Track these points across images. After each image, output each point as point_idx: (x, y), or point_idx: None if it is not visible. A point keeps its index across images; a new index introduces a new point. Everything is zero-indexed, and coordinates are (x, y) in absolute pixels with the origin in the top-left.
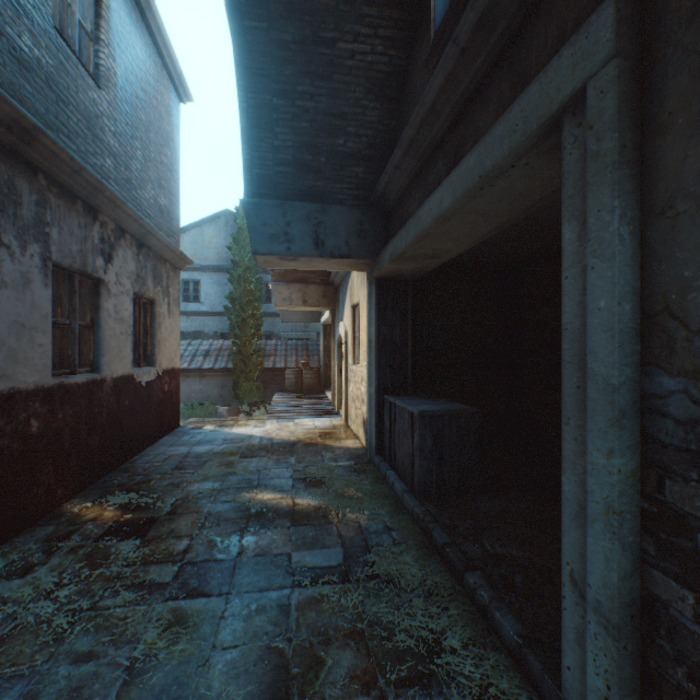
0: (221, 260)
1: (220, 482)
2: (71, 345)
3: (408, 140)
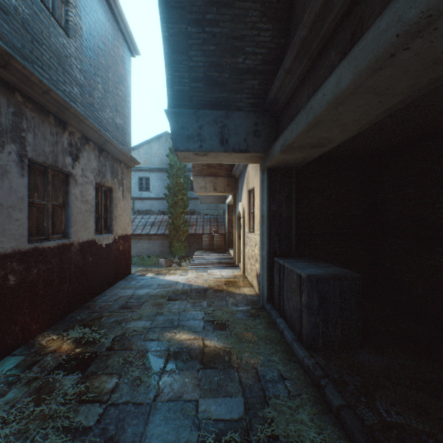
0: (162, 164)
1: (150, 321)
2: (46, 219)
3: (300, 41)
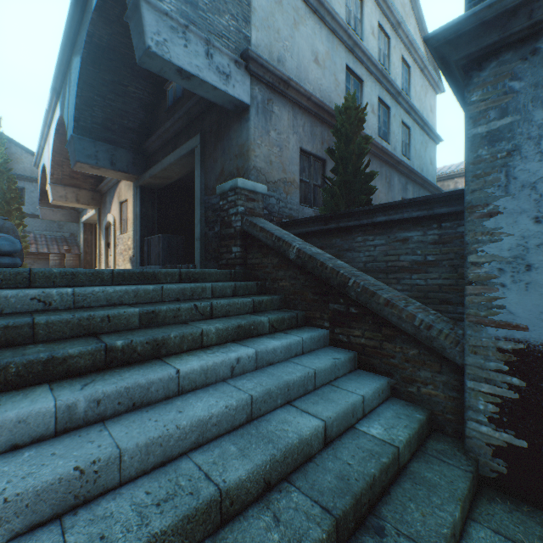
0: None
1: None
2: None
3: (159, 135)
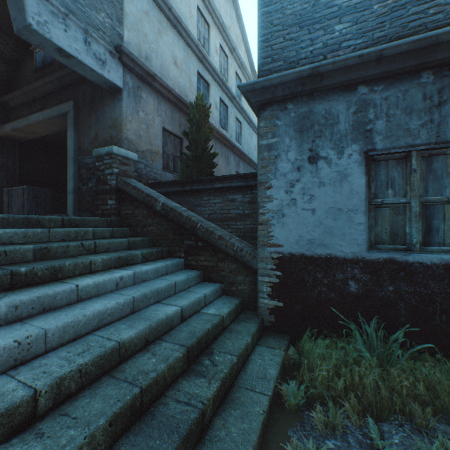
0: None
1: None
2: None
3: (25, 92)
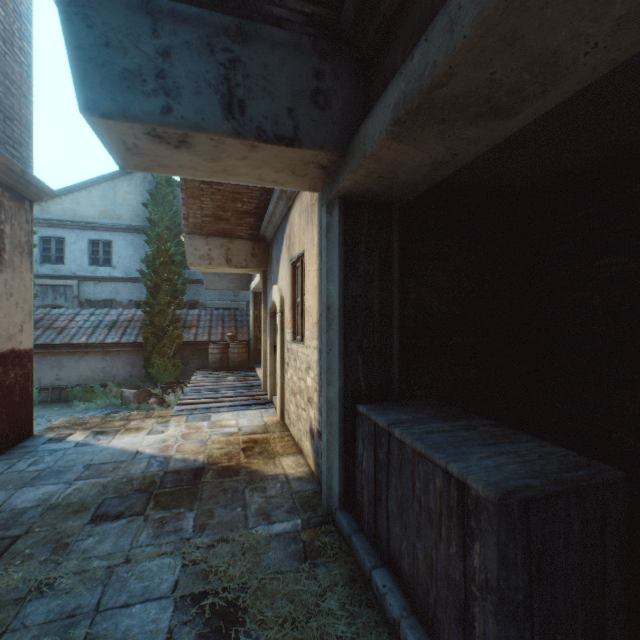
0: (137, 220)
1: None
2: None
3: None
